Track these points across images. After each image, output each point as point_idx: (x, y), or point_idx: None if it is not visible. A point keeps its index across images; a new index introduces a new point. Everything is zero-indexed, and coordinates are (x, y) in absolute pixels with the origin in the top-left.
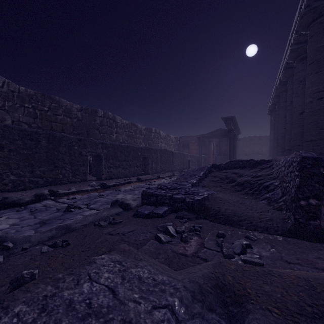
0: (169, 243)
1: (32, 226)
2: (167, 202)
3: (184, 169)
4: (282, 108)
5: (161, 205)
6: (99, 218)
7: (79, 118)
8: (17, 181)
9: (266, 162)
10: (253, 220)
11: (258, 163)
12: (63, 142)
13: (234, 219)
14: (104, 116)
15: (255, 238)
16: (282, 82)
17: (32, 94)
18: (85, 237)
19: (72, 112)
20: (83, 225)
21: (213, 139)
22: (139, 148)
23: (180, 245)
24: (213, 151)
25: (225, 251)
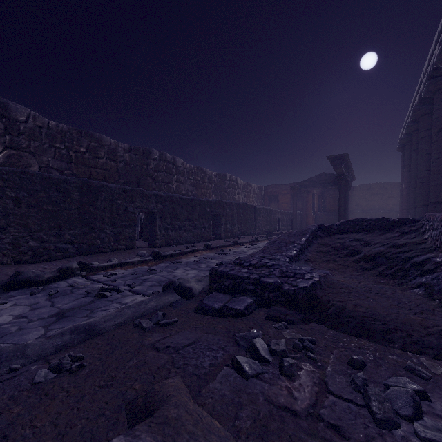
0: (259, 377)
1: (45, 319)
2: (251, 289)
3: (271, 232)
4: (423, 140)
5: (241, 294)
6: (143, 312)
7: (126, 161)
8: (40, 249)
9: (408, 222)
10: (412, 330)
11: (395, 224)
12: (102, 194)
13: (374, 326)
14: (160, 158)
15: (428, 373)
16: (424, 100)
17: (65, 131)
18: (114, 351)
19: (118, 153)
20: (116, 323)
21: (313, 188)
22: (208, 202)
23: (281, 385)
24: (313, 205)
25: (376, 410)
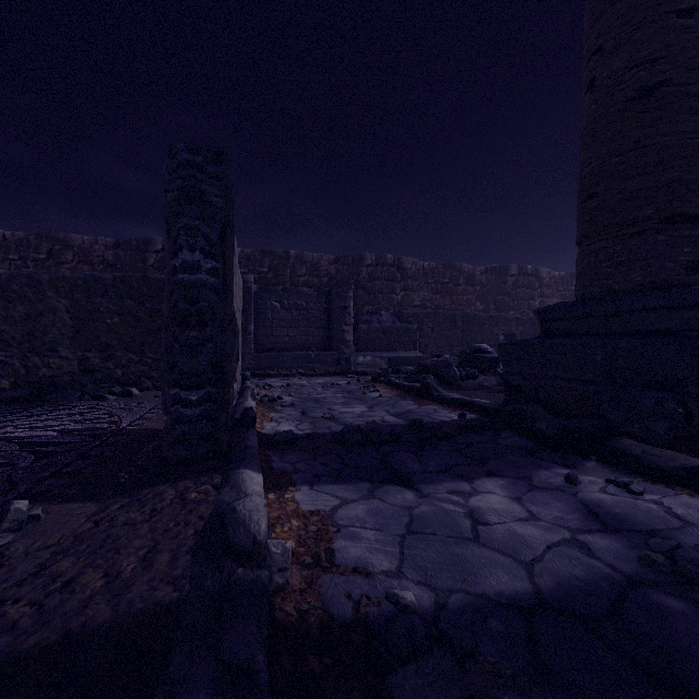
0: None
1: None
2: None
3: None
4: None
5: None
6: None
7: (483, 284)
8: None
9: None
10: None
11: None
12: (475, 321)
13: None
14: (519, 273)
15: None
16: None
17: (434, 268)
18: None
19: (475, 277)
20: None
21: None
22: None
23: None
24: None
25: None
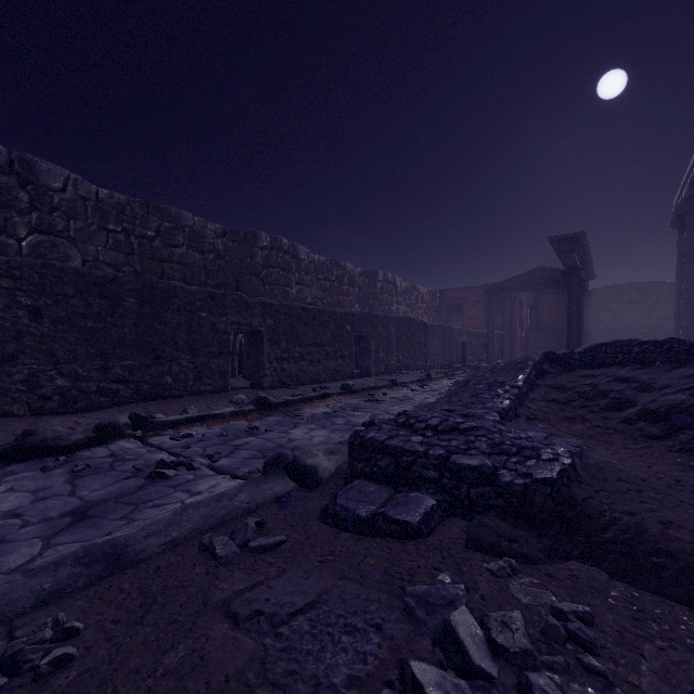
0: None
1: (51, 522)
2: (432, 478)
3: (452, 365)
4: None
5: (411, 487)
6: (224, 515)
7: (219, 251)
8: (73, 392)
9: None
10: None
11: None
12: (174, 301)
13: None
14: (272, 246)
15: None
16: None
17: (122, 204)
18: (145, 615)
19: (205, 239)
20: (169, 541)
21: (522, 293)
22: (349, 315)
23: None
24: (521, 321)
25: None
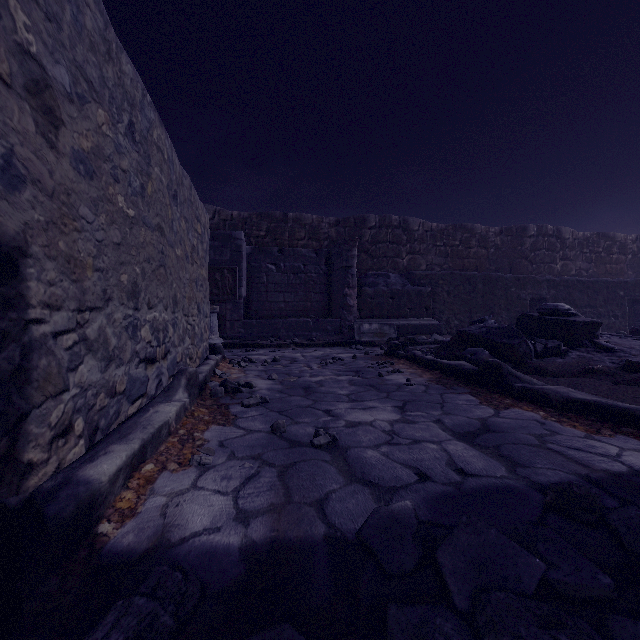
0: None
1: None
2: None
3: None
4: None
5: None
6: None
7: (497, 246)
8: (459, 327)
9: None
10: None
11: None
12: (499, 284)
13: None
14: (538, 233)
15: None
16: None
17: (443, 229)
18: None
19: (488, 239)
20: None
21: None
22: (621, 283)
23: None
24: None
25: None
